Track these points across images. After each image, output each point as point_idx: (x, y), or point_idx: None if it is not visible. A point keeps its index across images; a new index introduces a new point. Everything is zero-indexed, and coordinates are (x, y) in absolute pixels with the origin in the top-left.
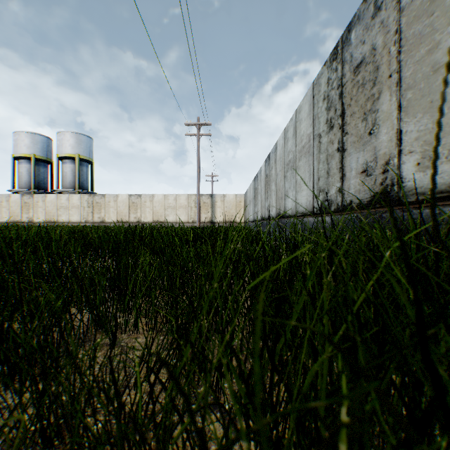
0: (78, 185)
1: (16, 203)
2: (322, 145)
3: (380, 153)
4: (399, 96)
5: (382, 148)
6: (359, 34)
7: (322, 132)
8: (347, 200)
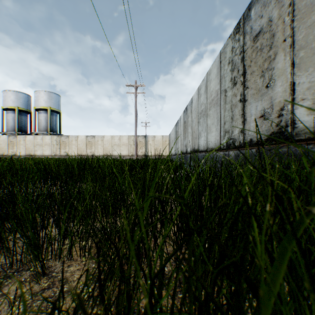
0: (49, 129)
1: (4, 142)
2: (227, 97)
3: (276, 101)
4: (293, 55)
5: (277, 97)
6: (258, 11)
7: (227, 88)
8: (248, 138)
